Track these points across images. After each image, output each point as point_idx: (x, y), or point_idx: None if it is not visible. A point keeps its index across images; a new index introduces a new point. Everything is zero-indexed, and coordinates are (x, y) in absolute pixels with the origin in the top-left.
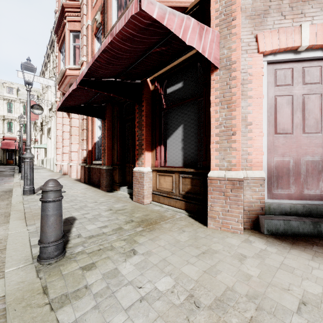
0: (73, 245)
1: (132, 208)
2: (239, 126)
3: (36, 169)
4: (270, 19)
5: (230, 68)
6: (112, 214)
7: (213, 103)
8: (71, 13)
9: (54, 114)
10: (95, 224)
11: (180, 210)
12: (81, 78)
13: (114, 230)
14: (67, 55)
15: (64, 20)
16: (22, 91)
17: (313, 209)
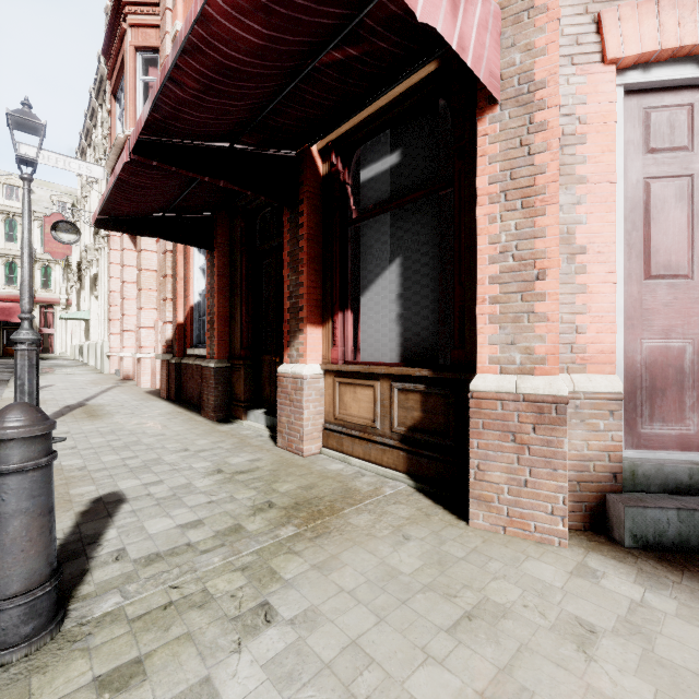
0: (97, 587)
1: (274, 466)
2: (556, 255)
3: (65, 368)
4: None
5: (532, 102)
6: (222, 484)
7: (484, 196)
8: (138, 8)
9: (105, 244)
10: (172, 517)
11: (394, 472)
12: (138, 135)
13: (220, 537)
14: (129, 105)
15: (122, 23)
16: (40, 194)
17: None
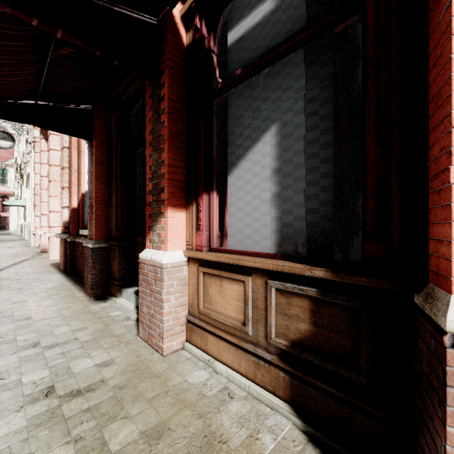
0: None
1: (123, 377)
2: None
3: (3, 242)
4: None
5: None
6: (34, 428)
7: None
8: None
9: (31, 148)
10: None
11: (272, 399)
12: None
13: None
14: None
15: None
16: None
17: None
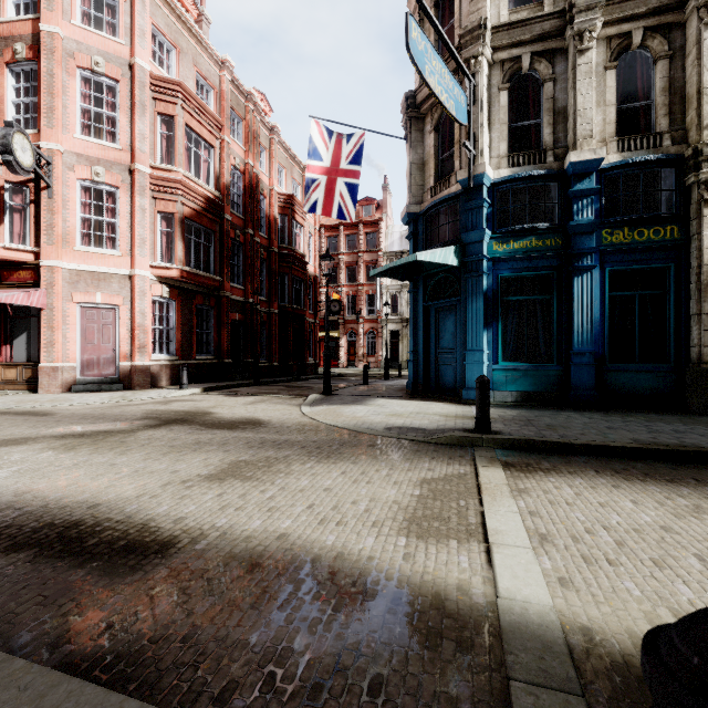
0: None
1: None
2: (58, 340)
3: None
4: (81, 286)
5: (53, 310)
6: None
7: (43, 327)
8: None
9: None
10: None
11: (24, 391)
12: None
13: None
14: None
15: None
16: None
17: (103, 380)
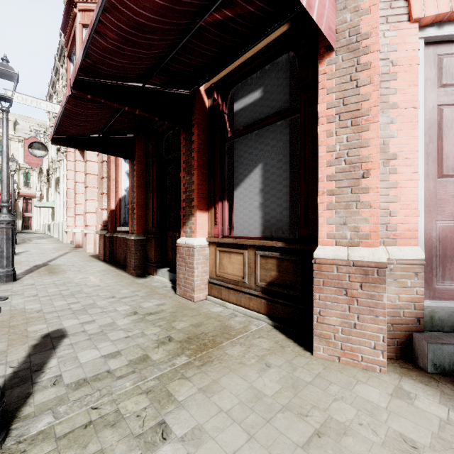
0: (36, 408)
1: (173, 309)
2: (376, 160)
3: (37, 239)
4: None
5: (359, 48)
6: (136, 323)
7: (324, 118)
8: None
9: (64, 157)
10: (98, 349)
11: (257, 314)
12: (75, 74)
13: (132, 365)
14: None
15: (73, 9)
16: (23, 125)
17: None
